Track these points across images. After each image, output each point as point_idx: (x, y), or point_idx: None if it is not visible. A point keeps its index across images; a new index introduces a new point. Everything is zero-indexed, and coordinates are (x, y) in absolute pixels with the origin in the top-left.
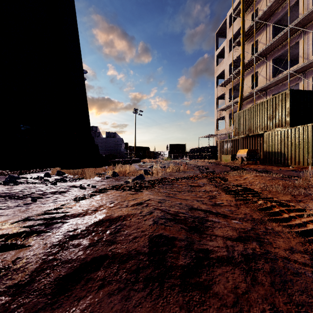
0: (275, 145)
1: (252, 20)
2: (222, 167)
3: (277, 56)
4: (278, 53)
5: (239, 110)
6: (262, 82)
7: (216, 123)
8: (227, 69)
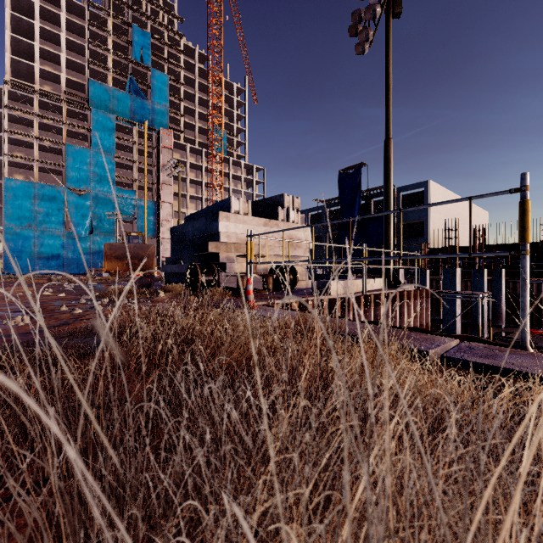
0: None
1: None
2: None
3: None
4: None
5: None
6: None
7: None
8: None
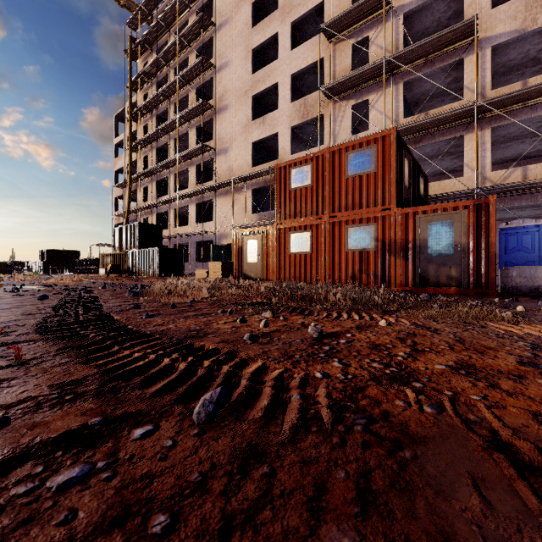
0: (133, 262)
1: (145, 131)
2: None
3: (159, 180)
4: (159, 178)
5: (126, 223)
6: (150, 199)
7: None
8: (125, 169)
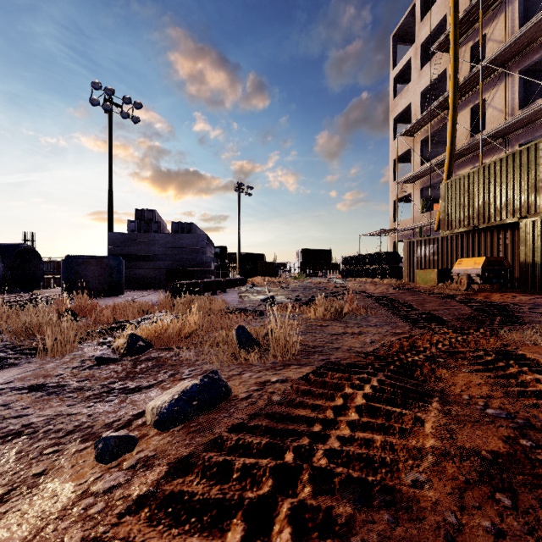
0: None
1: None
2: (435, 300)
3: (529, 65)
4: (534, 56)
5: (447, 178)
6: (495, 121)
7: (393, 209)
8: (417, 102)
